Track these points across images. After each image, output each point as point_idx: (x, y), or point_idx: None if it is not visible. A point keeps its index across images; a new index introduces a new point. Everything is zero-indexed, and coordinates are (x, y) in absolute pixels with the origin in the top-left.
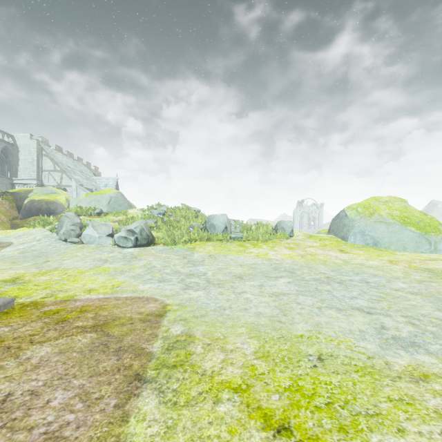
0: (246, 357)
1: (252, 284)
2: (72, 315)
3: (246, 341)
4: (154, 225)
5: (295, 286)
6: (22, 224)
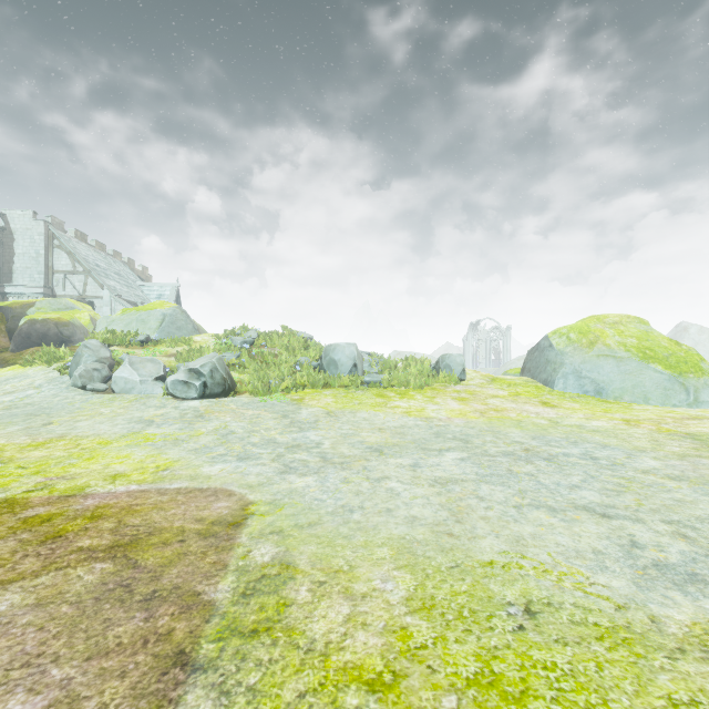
0: (392, 610)
1: (399, 462)
2: (74, 525)
3: (391, 575)
4: (236, 361)
5: (473, 466)
6: (14, 360)
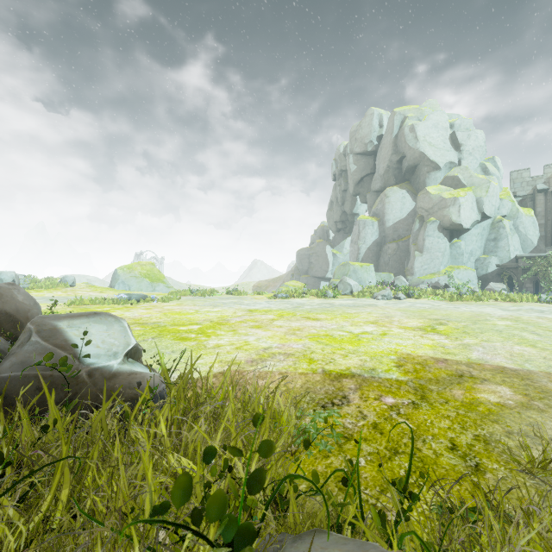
0: None
1: None
2: None
3: None
4: None
5: (46, 300)
6: None
